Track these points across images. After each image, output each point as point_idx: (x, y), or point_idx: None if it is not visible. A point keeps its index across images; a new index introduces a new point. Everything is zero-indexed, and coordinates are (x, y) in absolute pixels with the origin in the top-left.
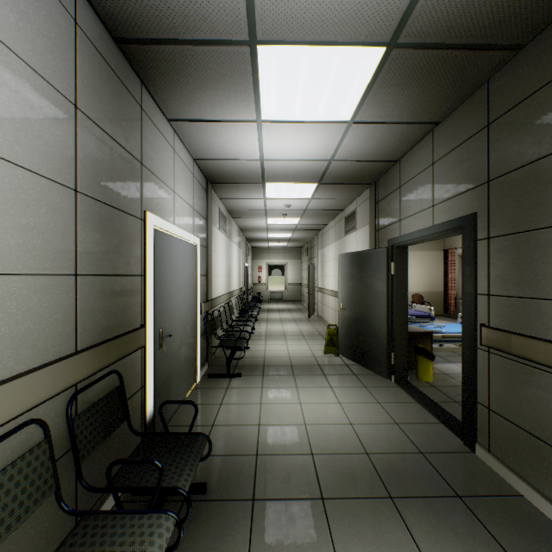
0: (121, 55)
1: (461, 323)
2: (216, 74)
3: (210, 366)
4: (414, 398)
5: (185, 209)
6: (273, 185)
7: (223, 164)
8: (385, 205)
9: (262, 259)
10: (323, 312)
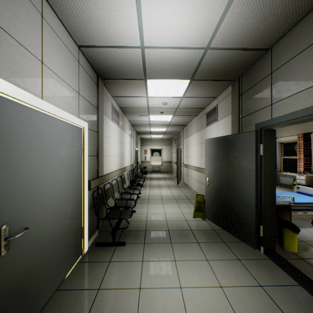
0: None
1: (297, 193)
2: None
3: (100, 232)
4: (294, 278)
5: (65, 89)
6: (153, 82)
7: (107, 53)
8: (251, 95)
9: (147, 145)
10: (187, 181)
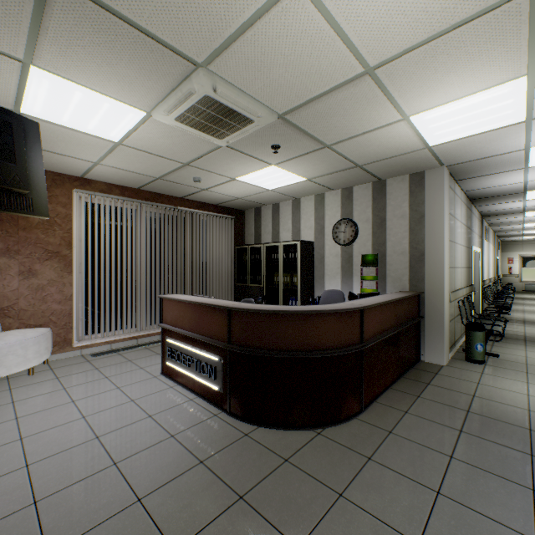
0: (469, 201)
1: None
2: (505, 197)
3: None
4: None
5: (476, 237)
6: (531, 212)
7: (496, 211)
8: None
9: (513, 251)
10: None
